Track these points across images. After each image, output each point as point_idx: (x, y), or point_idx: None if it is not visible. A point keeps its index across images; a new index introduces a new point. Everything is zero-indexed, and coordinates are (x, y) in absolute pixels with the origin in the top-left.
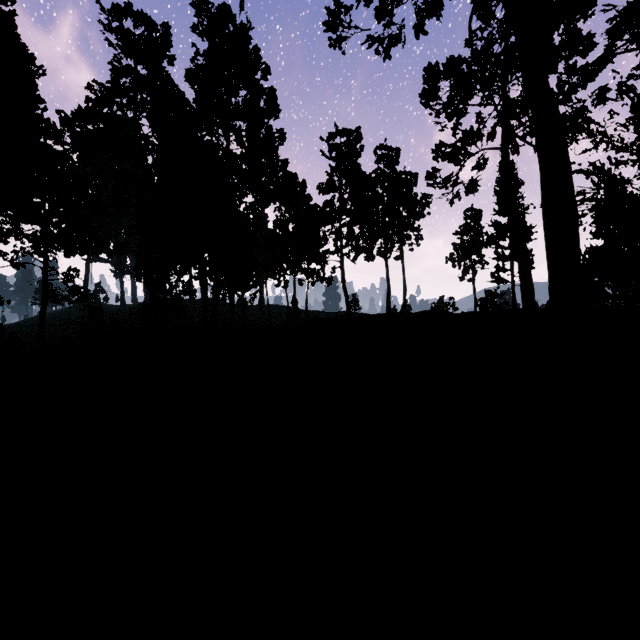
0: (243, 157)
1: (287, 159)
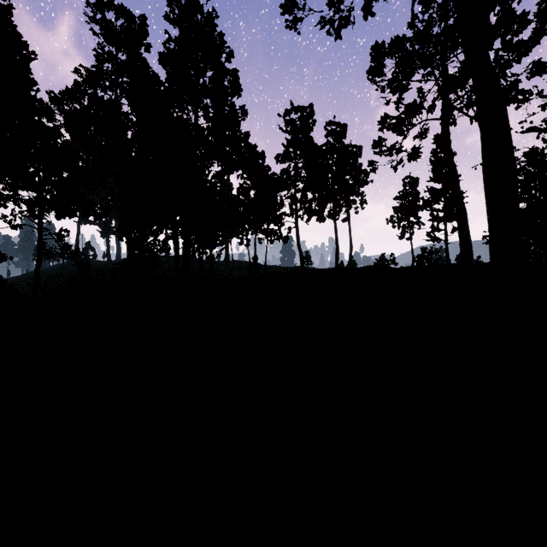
0: (209, 130)
1: (248, 132)
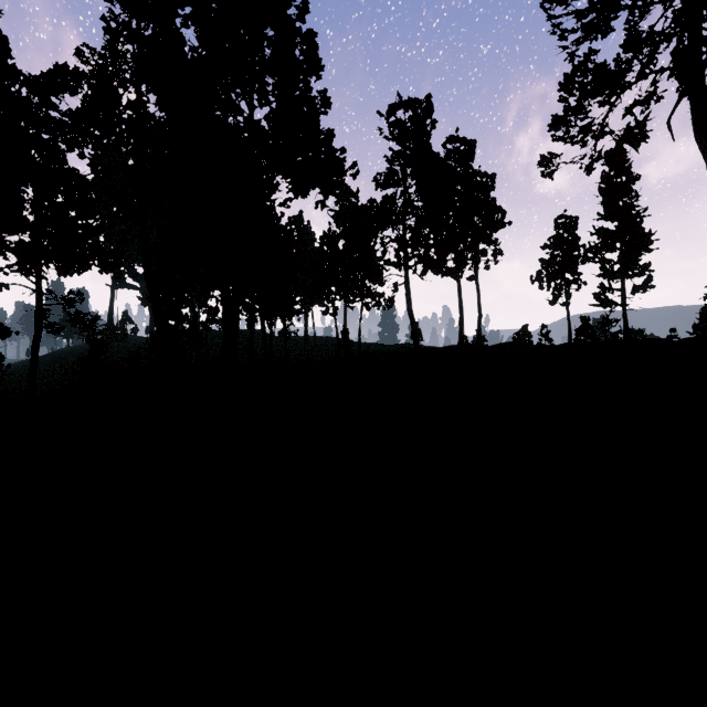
0: (269, 124)
1: (332, 130)
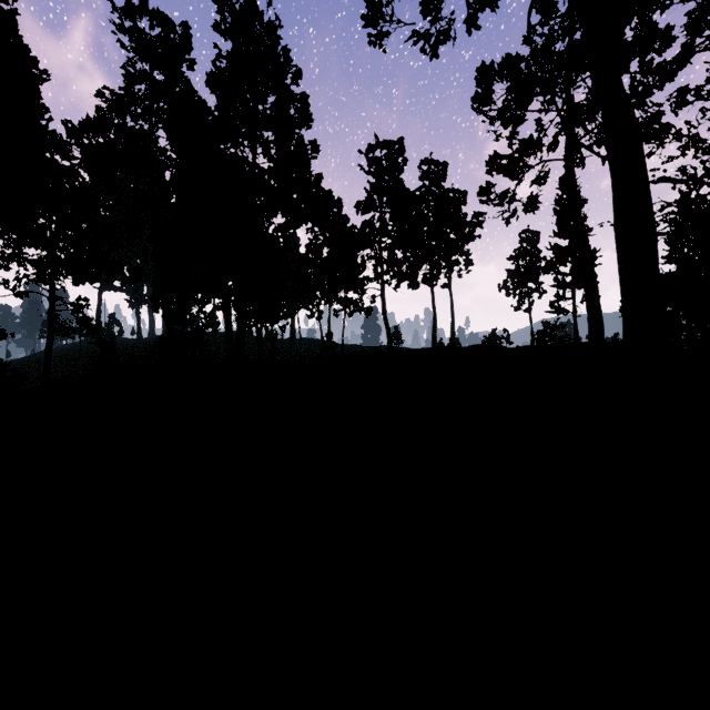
0: (271, 172)
1: (321, 174)
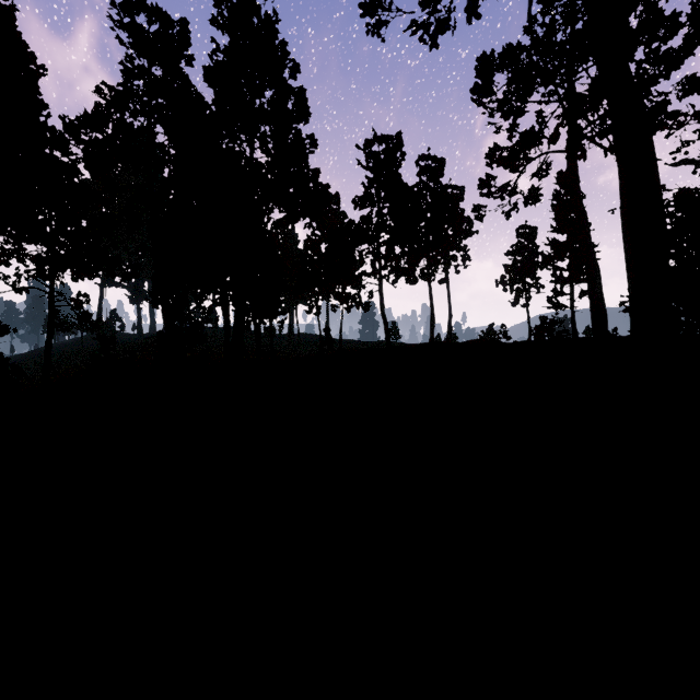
0: (268, 166)
1: (318, 168)
